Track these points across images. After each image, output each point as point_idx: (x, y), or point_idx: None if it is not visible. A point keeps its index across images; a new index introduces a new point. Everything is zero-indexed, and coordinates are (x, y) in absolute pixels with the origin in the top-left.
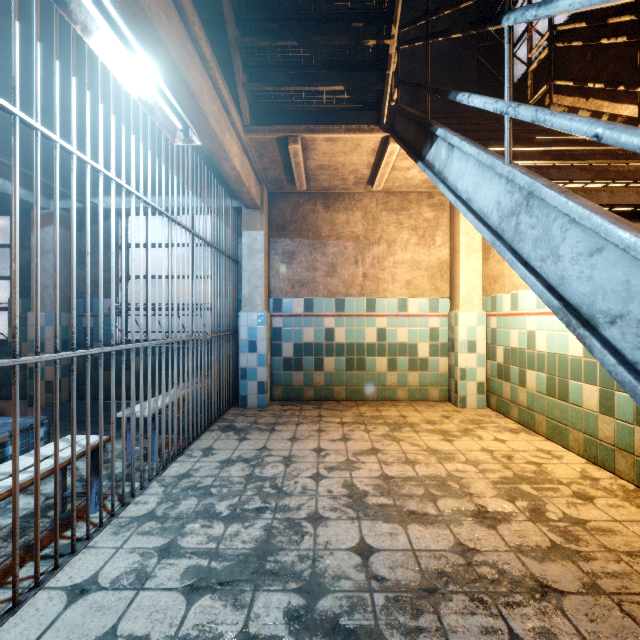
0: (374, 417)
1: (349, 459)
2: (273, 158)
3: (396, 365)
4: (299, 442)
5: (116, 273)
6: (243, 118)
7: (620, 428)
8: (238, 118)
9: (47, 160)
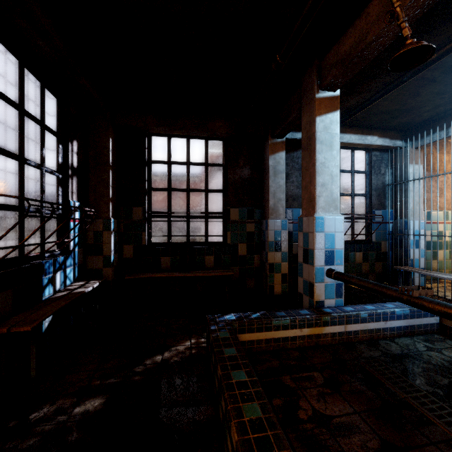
0: None
1: None
2: None
3: None
4: None
5: None
6: None
7: None
8: None
9: None
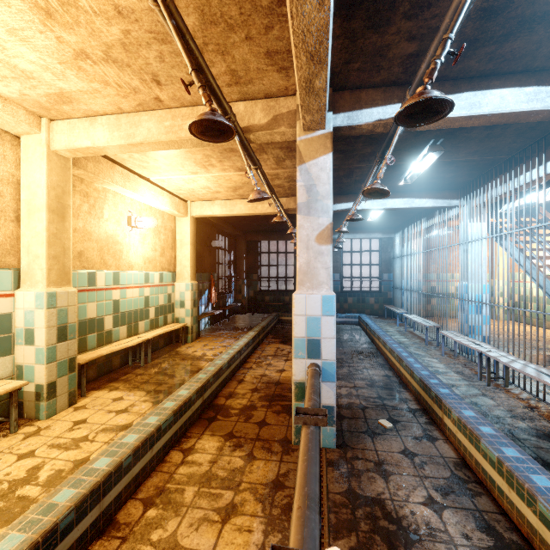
0: None
1: None
2: None
3: None
4: (444, 325)
5: (339, 263)
6: None
7: None
8: None
9: (337, 226)
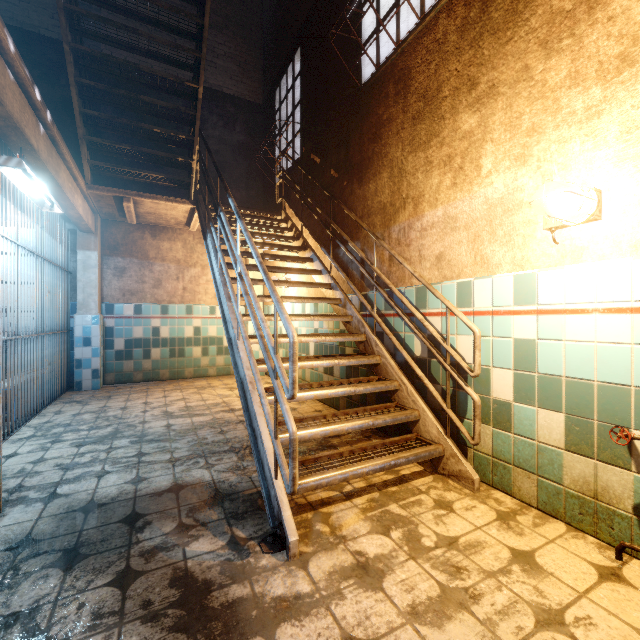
0: (189, 386)
1: (167, 403)
2: (109, 203)
3: (208, 352)
4: (132, 401)
5: None
6: (86, 179)
7: (303, 370)
8: (83, 181)
9: None
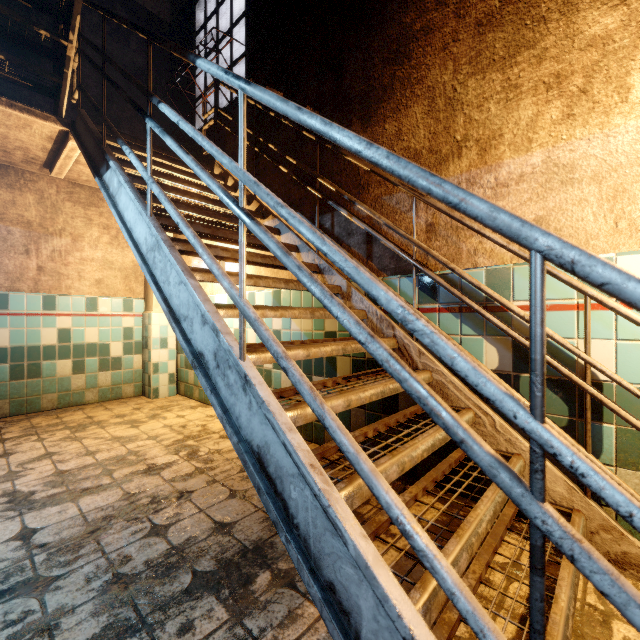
0: (52, 425)
1: (12, 471)
2: None
3: (84, 367)
4: None
5: None
6: None
7: None
8: None
9: None
